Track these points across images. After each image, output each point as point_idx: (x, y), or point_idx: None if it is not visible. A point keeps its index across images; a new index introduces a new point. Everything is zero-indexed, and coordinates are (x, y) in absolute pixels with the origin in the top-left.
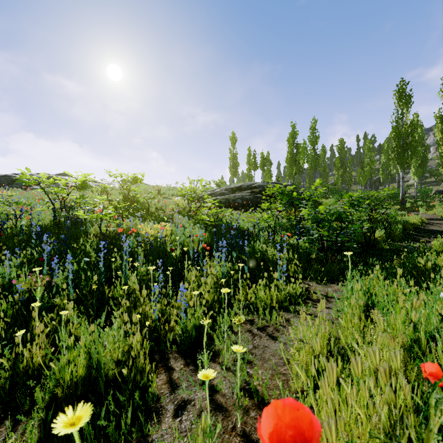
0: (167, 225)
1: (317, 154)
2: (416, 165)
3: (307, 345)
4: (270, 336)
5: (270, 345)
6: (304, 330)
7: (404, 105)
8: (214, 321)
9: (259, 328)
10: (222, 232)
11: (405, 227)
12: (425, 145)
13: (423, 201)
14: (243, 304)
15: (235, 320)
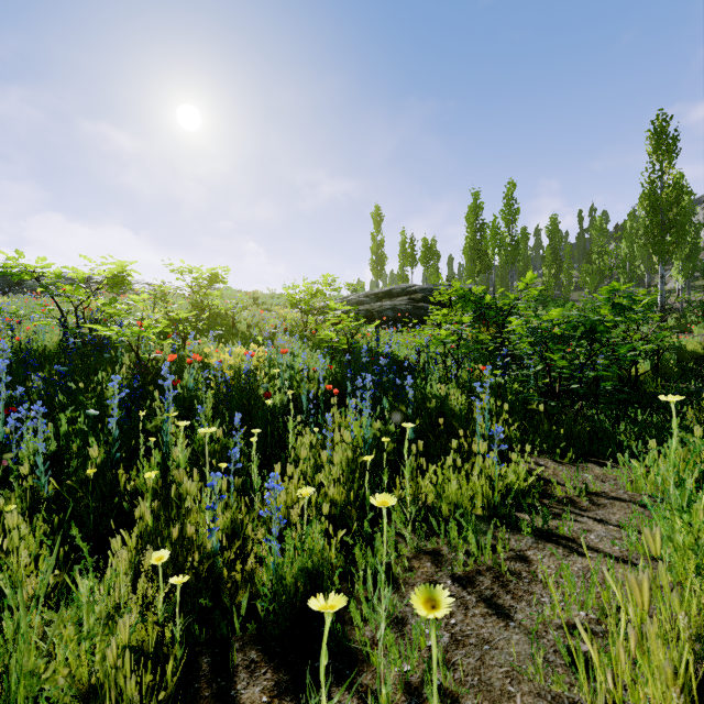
0: (260, 348)
1: (516, 240)
2: (681, 257)
3: (661, 696)
4: (490, 603)
5: (496, 638)
6: (658, 653)
7: (665, 155)
8: (350, 550)
9: (455, 576)
10: (363, 362)
11: (679, 357)
12: (696, 224)
13: (696, 315)
14: (413, 513)
15: (419, 606)
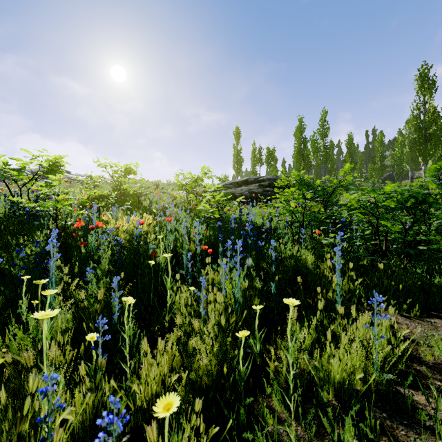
0: (151, 217)
1: (327, 148)
2: (435, 159)
3: None
4: None
5: None
6: None
7: (427, 91)
8: None
9: None
10: (231, 228)
11: None
12: None
13: None
14: (295, 401)
15: None
